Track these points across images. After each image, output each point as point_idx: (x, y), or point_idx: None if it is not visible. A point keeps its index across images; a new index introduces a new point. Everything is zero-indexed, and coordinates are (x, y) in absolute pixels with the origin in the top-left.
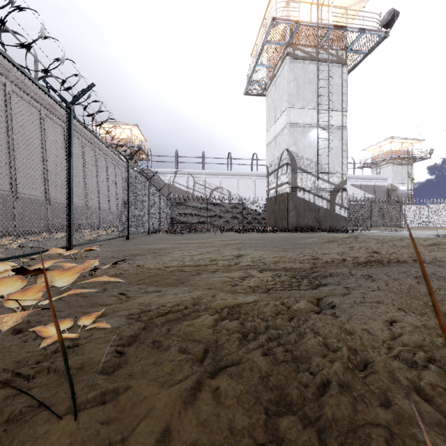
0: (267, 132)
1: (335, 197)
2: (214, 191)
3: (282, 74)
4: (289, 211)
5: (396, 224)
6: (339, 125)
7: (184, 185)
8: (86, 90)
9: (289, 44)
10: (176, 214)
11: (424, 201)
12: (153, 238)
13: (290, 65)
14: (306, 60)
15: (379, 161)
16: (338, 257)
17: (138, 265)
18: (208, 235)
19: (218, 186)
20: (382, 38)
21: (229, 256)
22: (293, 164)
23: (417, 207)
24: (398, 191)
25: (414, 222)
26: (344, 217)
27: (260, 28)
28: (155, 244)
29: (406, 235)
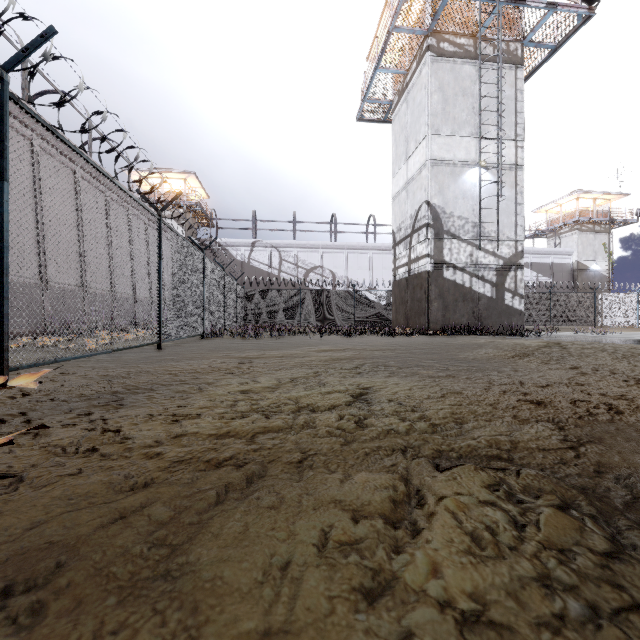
0: (394, 177)
1: (505, 279)
2: (310, 272)
3: (419, 81)
4: (431, 301)
5: (588, 322)
6: (510, 162)
7: (265, 264)
8: (37, 41)
9: (431, 33)
10: (253, 307)
11: (632, 286)
12: (205, 347)
13: (432, 65)
14: (459, 57)
15: (559, 227)
16: (587, 399)
17: (107, 429)
18: (300, 341)
19: (316, 265)
20: (582, 20)
21: (339, 393)
22: (436, 225)
23: (620, 296)
24: (588, 273)
25: (617, 319)
26: (519, 311)
27: (382, 12)
28: (199, 361)
29: (632, 341)
